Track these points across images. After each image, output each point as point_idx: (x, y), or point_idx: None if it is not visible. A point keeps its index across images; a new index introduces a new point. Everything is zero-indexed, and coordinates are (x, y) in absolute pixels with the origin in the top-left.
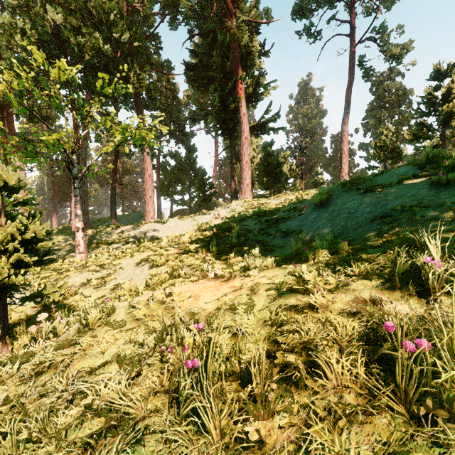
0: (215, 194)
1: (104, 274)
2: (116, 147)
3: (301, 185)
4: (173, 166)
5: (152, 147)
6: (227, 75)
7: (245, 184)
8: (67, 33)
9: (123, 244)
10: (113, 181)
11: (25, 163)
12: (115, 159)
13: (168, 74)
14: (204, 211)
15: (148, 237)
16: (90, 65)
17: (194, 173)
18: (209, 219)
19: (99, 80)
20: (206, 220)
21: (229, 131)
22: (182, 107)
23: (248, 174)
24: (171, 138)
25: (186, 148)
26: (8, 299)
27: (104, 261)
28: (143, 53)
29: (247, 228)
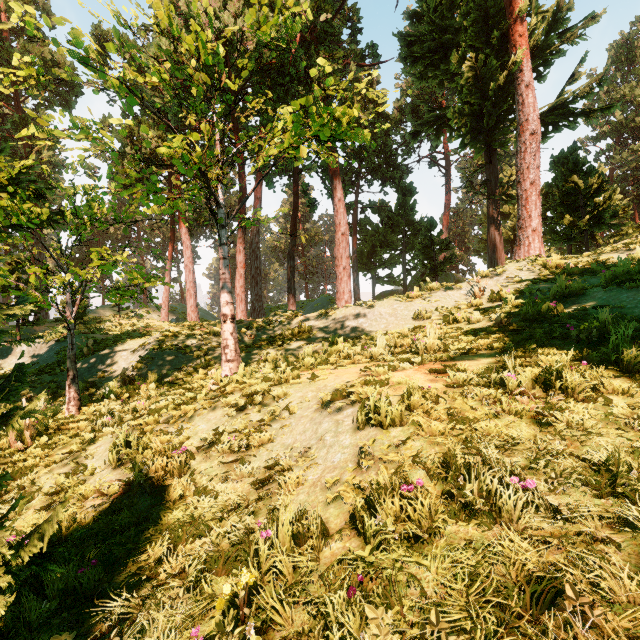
0: (452, 259)
1: (251, 421)
2: (295, 196)
3: (636, 233)
4: (376, 224)
5: (347, 189)
6: (487, 19)
7: (529, 229)
8: (224, 19)
9: (301, 345)
10: (290, 248)
11: (150, 206)
12: (293, 214)
13: (371, 64)
14: (447, 284)
15: (344, 334)
16: (258, 70)
17: (411, 229)
18: (459, 299)
19: (250, 11)
20: (453, 300)
21: (486, 134)
22: (390, 129)
23: (536, 208)
24: (375, 178)
25: (398, 190)
26: (86, 454)
27: (257, 387)
28: (334, 43)
29: (621, 313)
